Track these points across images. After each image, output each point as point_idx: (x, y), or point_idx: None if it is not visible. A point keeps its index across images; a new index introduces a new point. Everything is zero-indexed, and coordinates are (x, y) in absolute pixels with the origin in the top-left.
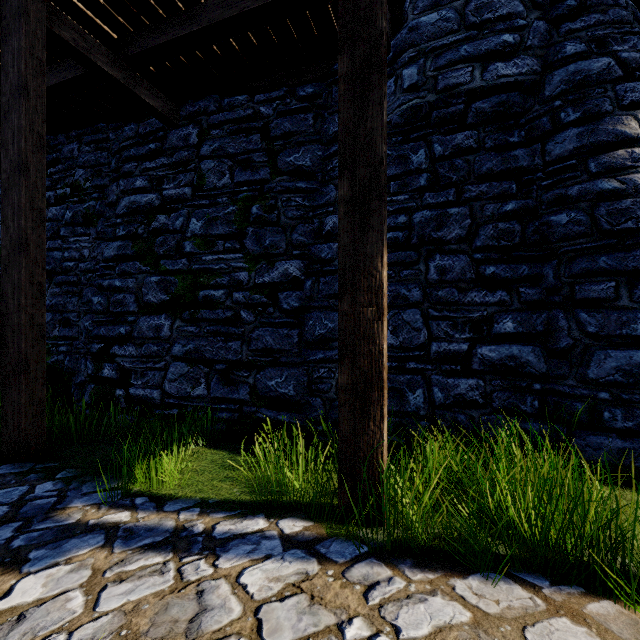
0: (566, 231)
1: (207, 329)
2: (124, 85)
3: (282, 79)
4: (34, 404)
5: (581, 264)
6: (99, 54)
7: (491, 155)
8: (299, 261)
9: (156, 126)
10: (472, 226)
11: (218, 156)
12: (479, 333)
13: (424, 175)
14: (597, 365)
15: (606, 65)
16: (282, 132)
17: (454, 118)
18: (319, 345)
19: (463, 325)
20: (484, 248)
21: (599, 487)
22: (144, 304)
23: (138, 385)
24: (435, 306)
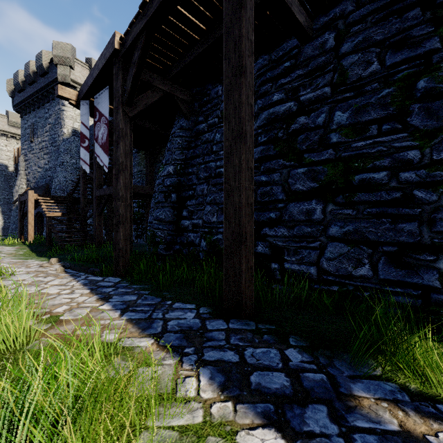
0: None
1: (367, 211)
2: (285, 4)
3: None
4: (248, 270)
5: None
6: None
7: None
8: None
9: (289, 47)
10: None
11: (361, 48)
12: None
13: None
14: None
15: None
16: None
17: None
18: None
19: None
20: None
21: None
22: (290, 193)
23: (292, 261)
24: None
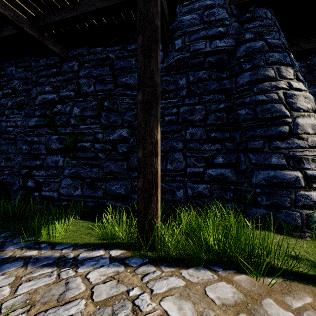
0: (244, 118)
1: (82, 162)
2: (38, 39)
3: (120, 41)
4: None
5: (250, 132)
6: (25, 23)
7: (214, 82)
8: (127, 129)
9: (56, 60)
10: (205, 114)
11: (88, 77)
12: (208, 163)
13: (185, 90)
14: (255, 177)
15: (261, 44)
16: (119, 66)
17: (198, 64)
18: (136, 169)
19: (201, 160)
20: (210, 124)
21: (253, 230)
22: (49, 149)
23: (46, 190)
24: (189, 151)
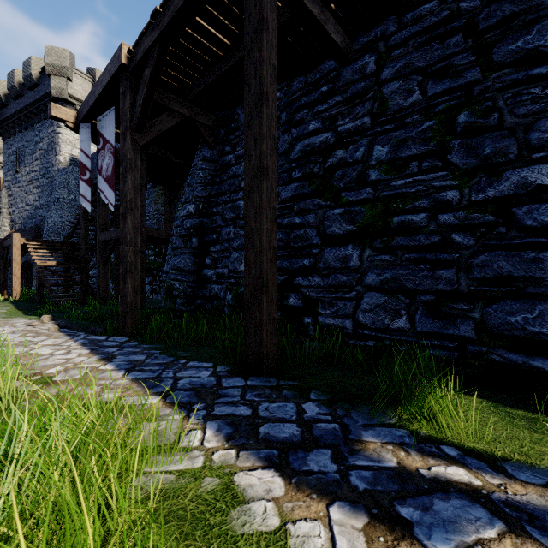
0: None
1: (405, 257)
2: (318, 22)
3: None
4: (270, 322)
5: None
6: None
7: None
8: (545, 165)
9: (326, 70)
10: None
11: (402, 75)
12: None
13: None
14: None
15: None
16: (499, 18)
17: None
18: None
19: None
20: None
21: None
22: (326, 237)
23: (326, 314)
24: None
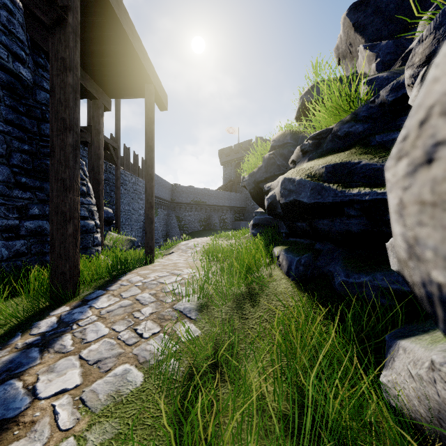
0: None
1: None
2: None
3: None
4: None
5: None
6: None
7: (11, 110)
8: None
9: None
10: (7, 150)
11: None
12: (21, 214)
13: None
14: None
15: None
16: None
17: None
18: None
19: (13, 209)
20: (17, 166)
21: None
22: None
23: None
24: None
